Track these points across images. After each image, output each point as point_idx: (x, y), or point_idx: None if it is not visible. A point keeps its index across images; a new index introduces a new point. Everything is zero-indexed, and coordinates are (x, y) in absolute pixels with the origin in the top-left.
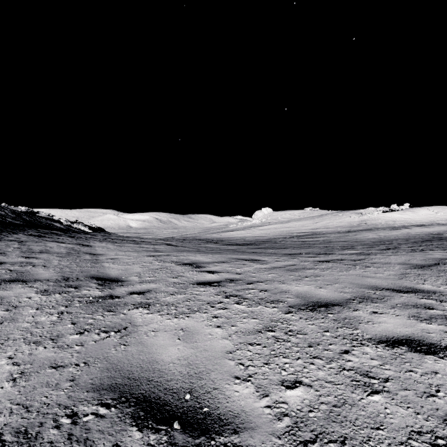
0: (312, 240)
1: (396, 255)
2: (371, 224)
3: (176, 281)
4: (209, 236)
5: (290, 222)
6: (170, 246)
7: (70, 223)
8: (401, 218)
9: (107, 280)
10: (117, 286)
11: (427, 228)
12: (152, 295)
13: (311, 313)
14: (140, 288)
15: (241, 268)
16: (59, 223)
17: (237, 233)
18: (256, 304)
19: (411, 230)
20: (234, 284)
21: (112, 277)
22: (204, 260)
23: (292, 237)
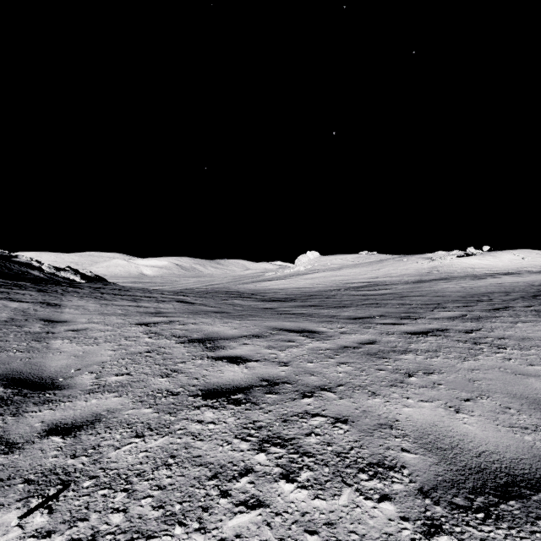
0: (376, 293)
1: (526, 323)
2: (445, 272)
3: (163, 387)
4: (241, 287)
5: (343, 269)
6: (182, 305)
7: (56, 270)
8: (480, 265)
9: (29, 385)
10: (37, 403)
11: (520, 277)
12: (92, 440)
13: (498, 531)
14: (81, 412)
15: (286, 350)
16: (39, 270)
17: (277, 283)
18: (335, 479)
19: (502, 280)
20: (276, 397)
21: (45, 377)
22: (227, 331)
23: (348, 289)
